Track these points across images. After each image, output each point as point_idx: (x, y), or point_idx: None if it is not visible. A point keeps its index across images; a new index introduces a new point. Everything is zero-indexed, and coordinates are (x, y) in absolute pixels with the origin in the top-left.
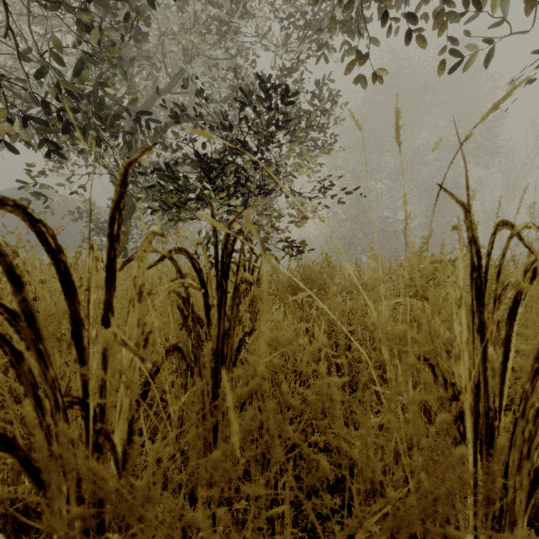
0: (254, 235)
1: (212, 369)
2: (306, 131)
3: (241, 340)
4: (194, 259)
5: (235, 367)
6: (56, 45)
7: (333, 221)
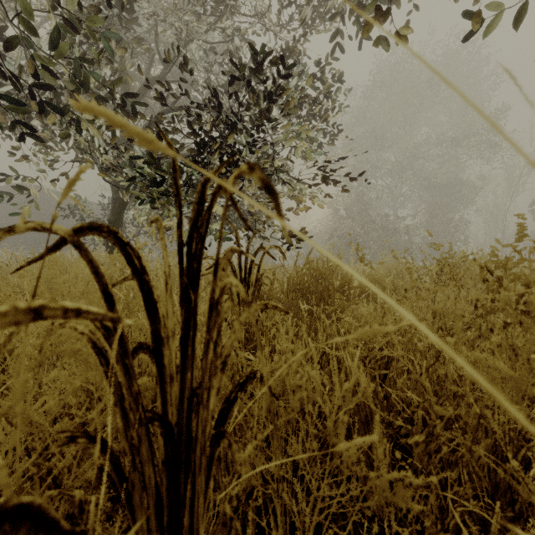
0: (249, 175)
1: (167, 463)
2: (309, 119)
3: (226, 399)
4: (127, 245)
5: (210, 469)
6: (24, 8)
7: (333, 218)
